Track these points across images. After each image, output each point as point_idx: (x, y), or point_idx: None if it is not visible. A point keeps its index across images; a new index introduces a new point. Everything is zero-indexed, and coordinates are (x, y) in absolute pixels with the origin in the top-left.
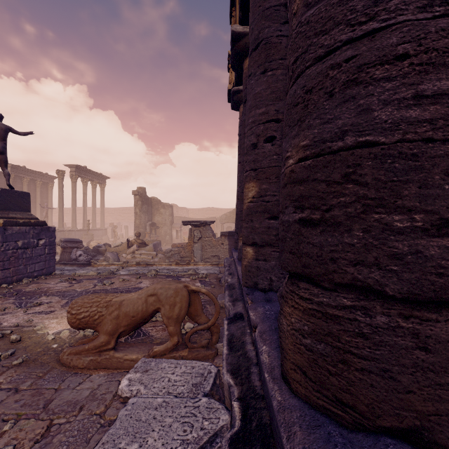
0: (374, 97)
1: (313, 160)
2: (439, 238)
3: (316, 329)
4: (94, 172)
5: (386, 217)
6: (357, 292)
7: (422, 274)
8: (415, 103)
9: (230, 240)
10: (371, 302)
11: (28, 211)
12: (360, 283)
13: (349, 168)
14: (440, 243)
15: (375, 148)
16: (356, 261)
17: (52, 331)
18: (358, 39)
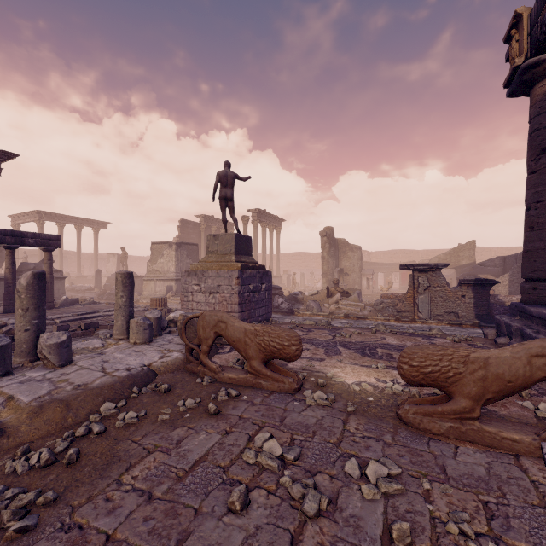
0: None
1: None
2: None
3: None
4: (272, 216)
5: None
6: None
7: None
8: None
9: (476, 291)
10: None
11: (250, 255)
12: None
13: None
14: None
15: None
16: None
17: (348, 381)
18: None
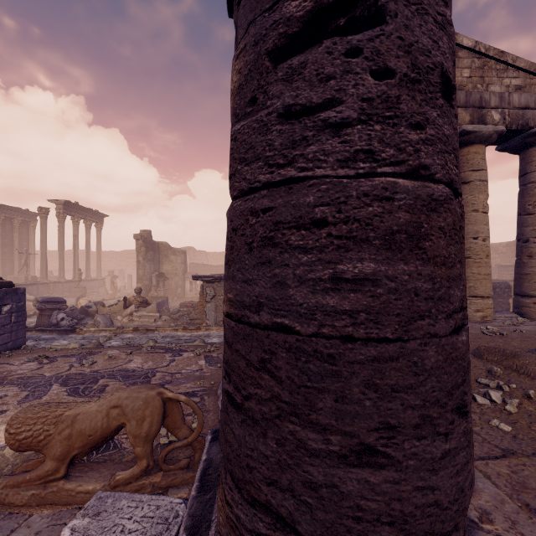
0: (290, 270)
1: (236, 324)
2: (359, 468)
3: None
4: (88, 210)
5: (301, 430)
6: (274, 517)
7: (337, 517)
8: (333, 287)
9: None
10: (286, 535)
11: None
12: (274, 509)
13: (265, 352)
14: (360, 475)
15: (291, 336)
16: (270, 479)
17: None
18: (277, 184)
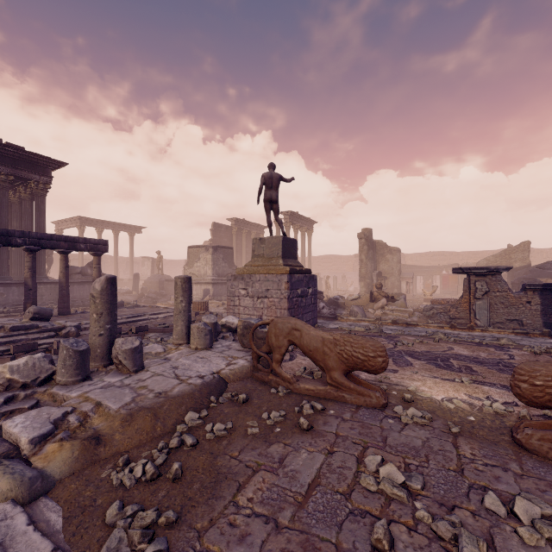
0: None
1: None
2: None
3: None
4: (304, 218)
5: None
6: None
7: None
8: None
9: (544, 297)
10: None
11: (296, 259)
12: None
13: None
14: None
15: None
16: None
17: (436, 397)
18: None
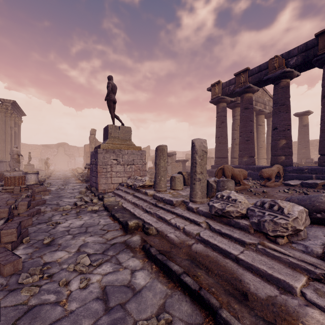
0: None
1: None
2: None
3: None
4: (19, 109)
5: None
6: None
7: None
8: None
9: (183, 164)
10: None
11: None
12: None
13: None
14: None
15: None
16: None
17: None
18: None
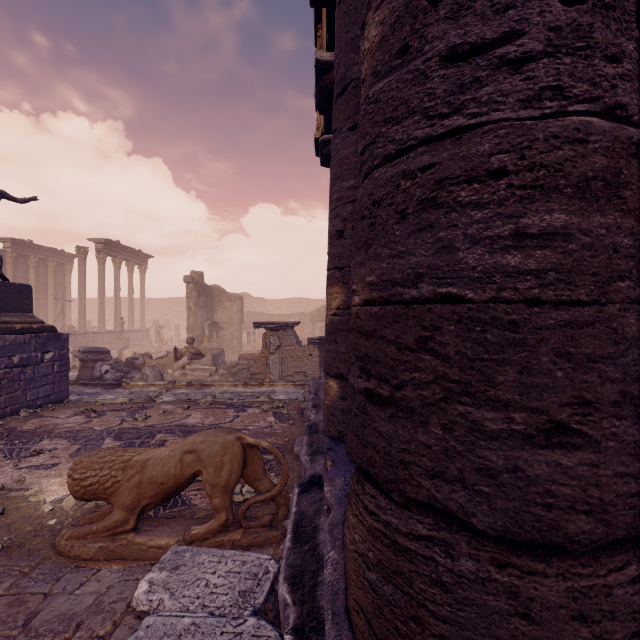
0: (459, 230)
1: (381, 308)
2: (549, 449)
3: (383, 561)
4: (130, 249)
5: (475, 411)
6: (436, 516)
7: (523, 504)
8: (515, 245)
9: (322, 349)
10: (454, 534)
11: (29, 312)
12: (439, 504)
13: (425, 330)
14: (549, 457)
15: (460, 306)
16: (434, 471)
17: (51, 497)
18: (438, 138)
